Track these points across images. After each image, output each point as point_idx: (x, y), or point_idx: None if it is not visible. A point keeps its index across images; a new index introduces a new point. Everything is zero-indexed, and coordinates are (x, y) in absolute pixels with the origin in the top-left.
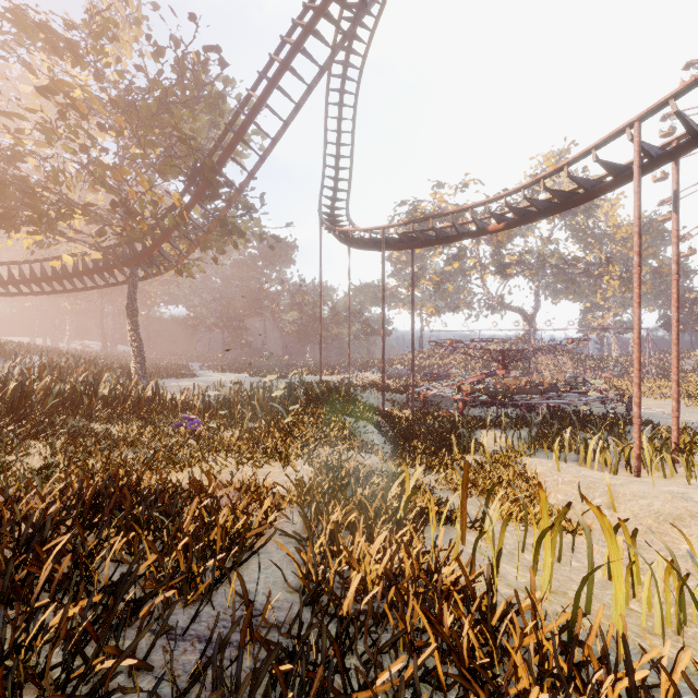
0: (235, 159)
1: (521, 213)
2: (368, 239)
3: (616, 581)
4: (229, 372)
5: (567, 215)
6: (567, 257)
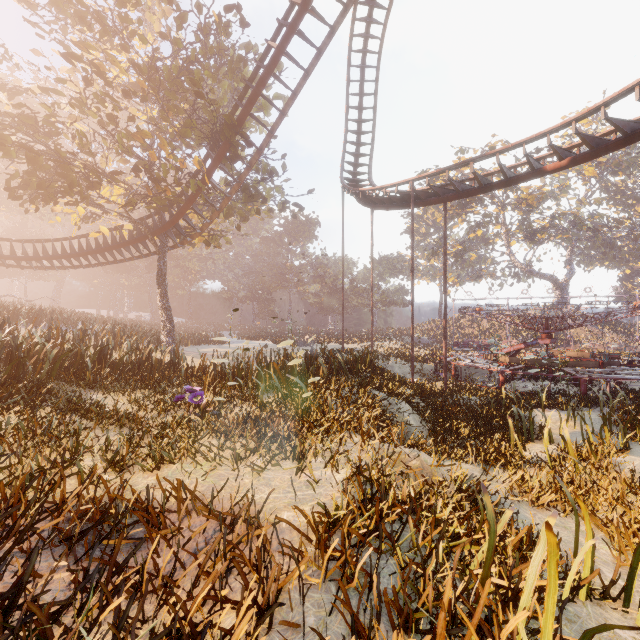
0: (254, 116)
1: (595, 142)
2: (394, 196)
3: None
4: (256, 339)
5: (606, 174)
6: (607, 219)
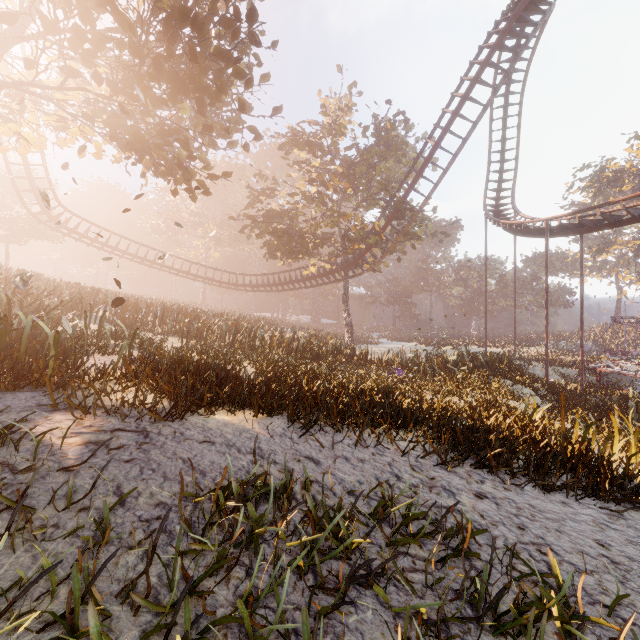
0: (416, 190)
1: None
2: (531, 229)
3: (633, 450)
4: (403, 341)
5: None
6: None
